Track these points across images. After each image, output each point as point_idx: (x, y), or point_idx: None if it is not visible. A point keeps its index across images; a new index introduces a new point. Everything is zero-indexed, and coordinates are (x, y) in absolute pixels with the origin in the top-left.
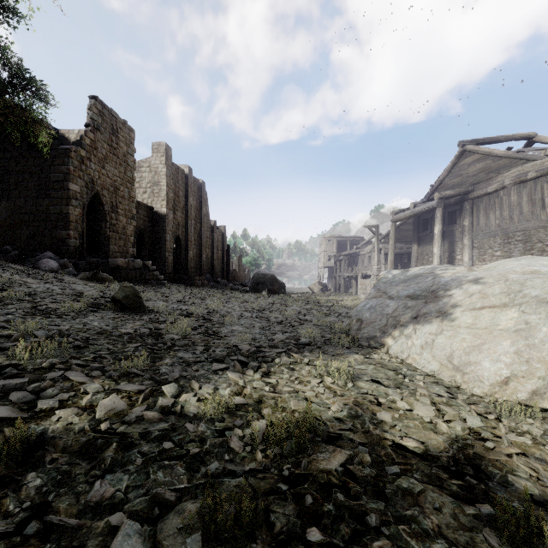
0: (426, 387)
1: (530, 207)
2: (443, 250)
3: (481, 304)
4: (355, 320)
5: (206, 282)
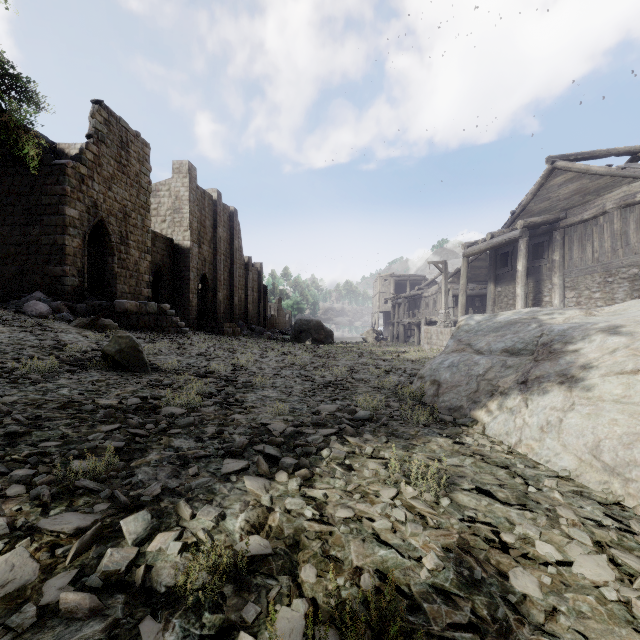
0: (569, 504)
1: (639, 237)
2: (527, 291)
3: (634, 365)
4: (430, 382)
5: (238, 329)
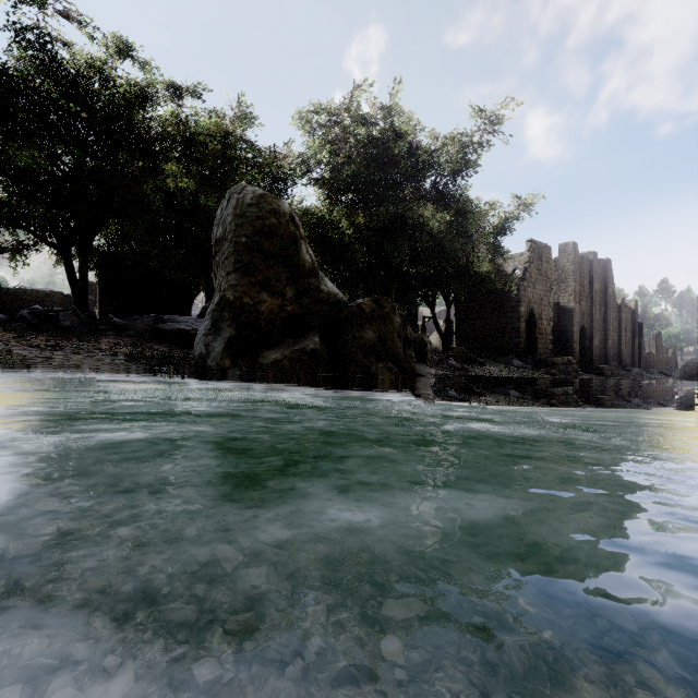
0: None
1: None
2: None
3: None
4: None
5: (616, 372)
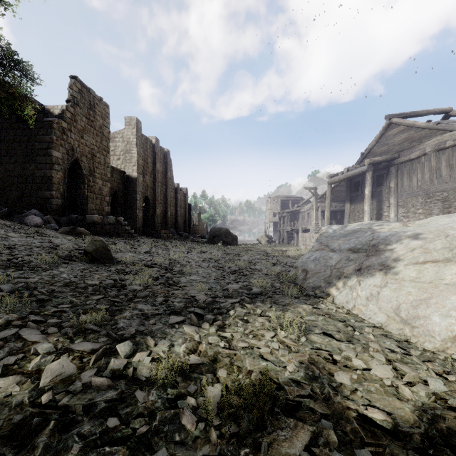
0: (377, 341)
1: (448, 171)
2: (372, 208)
3: (424, 258)
4: (301, 270)
5: (171, 235)
